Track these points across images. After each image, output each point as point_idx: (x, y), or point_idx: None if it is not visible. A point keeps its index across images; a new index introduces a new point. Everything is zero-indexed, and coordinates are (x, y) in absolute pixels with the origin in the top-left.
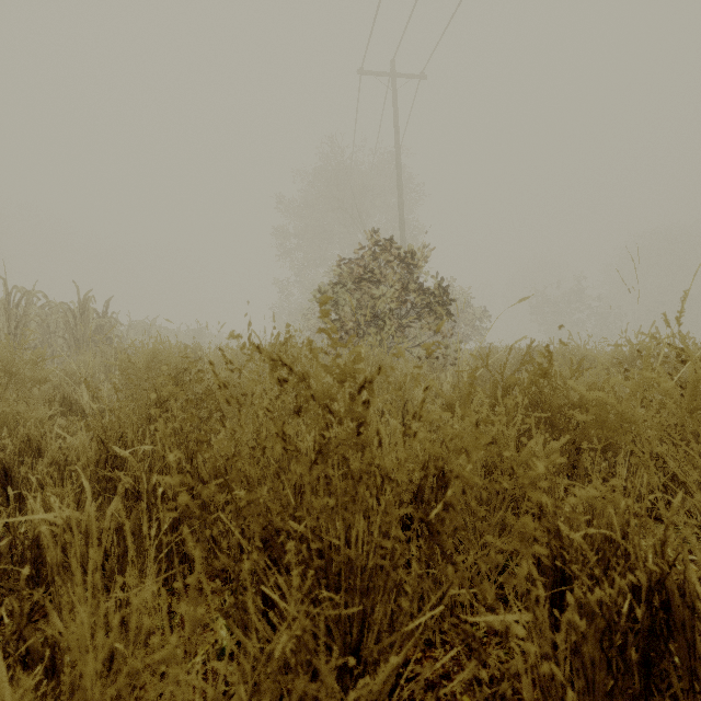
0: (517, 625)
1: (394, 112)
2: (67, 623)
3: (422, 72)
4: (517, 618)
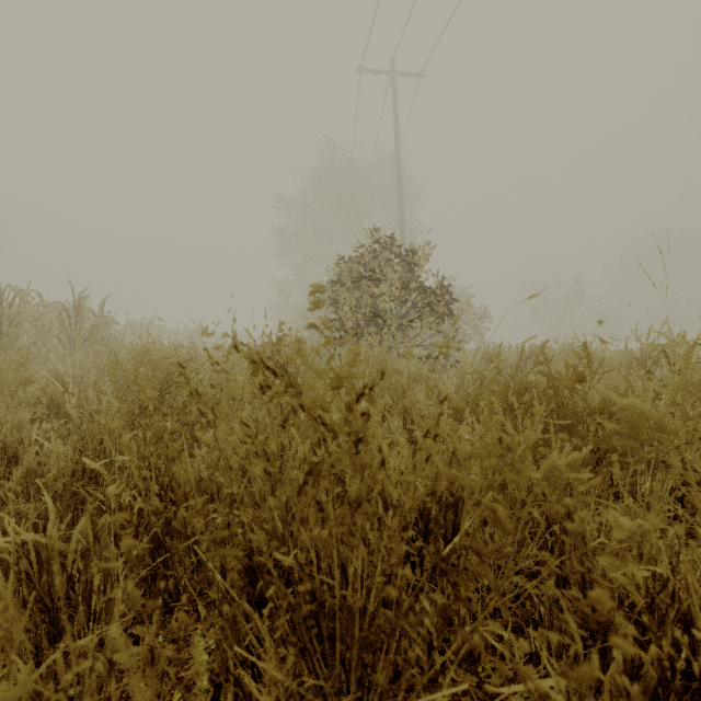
0: (554, 693)
1: (394, 110)
2: (27, 660)
3: (422, 70)
4: (553, 682)
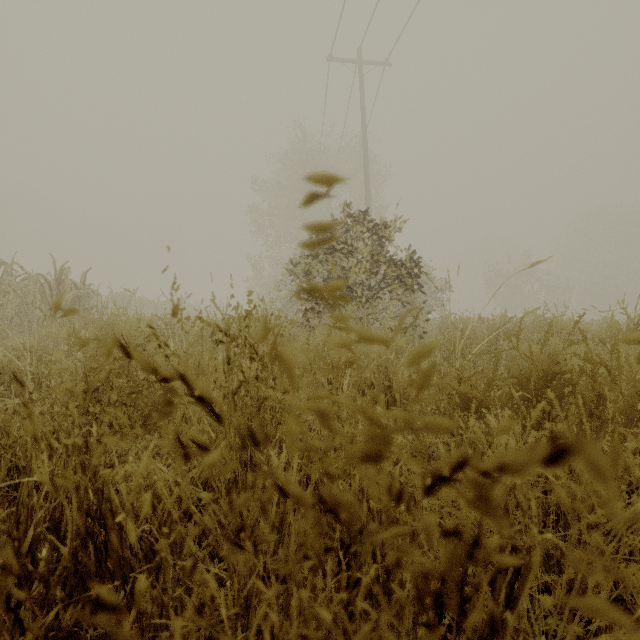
0: None
1: (361, 96)
2: None
3: (387, 59)
4: None
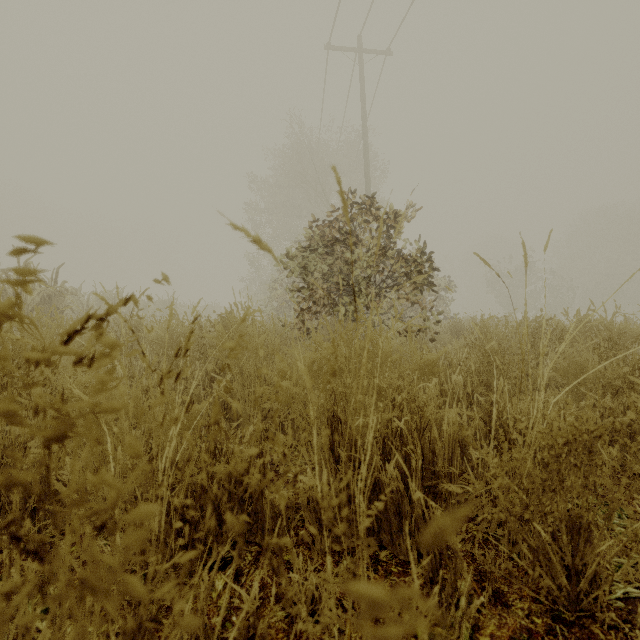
0: None
1: (361, 86)
2: None
3: (388, 48)
4: None
